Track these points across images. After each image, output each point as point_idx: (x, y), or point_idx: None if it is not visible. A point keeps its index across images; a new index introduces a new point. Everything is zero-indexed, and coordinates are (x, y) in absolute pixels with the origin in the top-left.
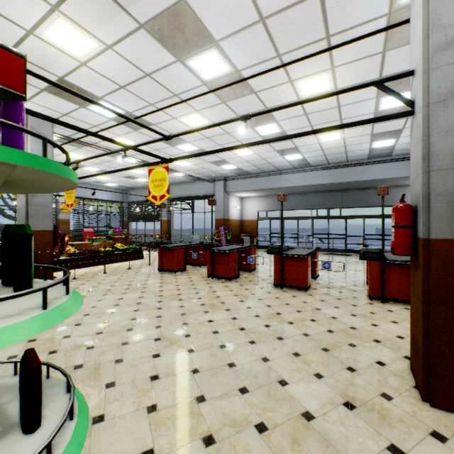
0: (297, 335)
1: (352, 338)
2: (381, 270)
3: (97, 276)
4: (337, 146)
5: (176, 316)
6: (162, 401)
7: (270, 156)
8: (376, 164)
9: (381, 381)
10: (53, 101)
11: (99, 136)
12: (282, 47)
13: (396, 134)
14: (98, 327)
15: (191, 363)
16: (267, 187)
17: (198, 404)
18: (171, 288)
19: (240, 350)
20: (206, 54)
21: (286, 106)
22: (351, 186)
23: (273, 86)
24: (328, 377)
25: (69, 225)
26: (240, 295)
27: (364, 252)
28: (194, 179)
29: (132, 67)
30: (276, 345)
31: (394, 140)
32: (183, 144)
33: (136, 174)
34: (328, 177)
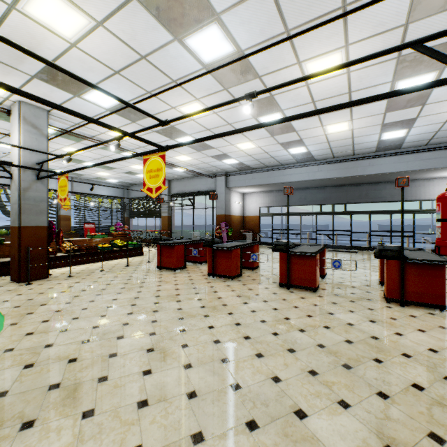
0: (311, 346)
1: (377, 351)
2: (400, 270)
3: (94, 273)
4: (344, 138)
5: (173, 321)
6: (149, 440)
7: (273, 149)
8: (384, 157)
9: (424, 414)
10: (45, 90)
11: (83, 116)
12: (291, 21)
13: (409, 124)
14: (85, 333)
15: (188, 383)
16: (270, 182)
17: (195, 446)
18: (169, 287)
19: (245, 365)
20: (206, 30)
21: (299, 79)
22: (357, 180)
23: (279, 69)
24: (355, 406)
25: (70, 222)
26: (244, 296)
27: (381, 250)
28: (195, 175)
29: (126, 48)
30: (287, 359)
31: (406, 131)
32: (183, 137)
33: (136, 170)
34: (333, 171)
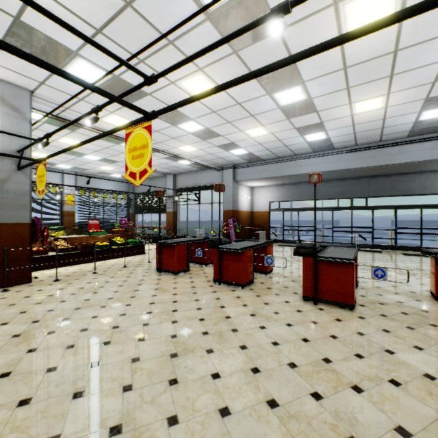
0: (385, 432)
1: None
2: None
3: (84, 277)
4: (373, 119)
5: (161, 360)
6: None
7: (288, 136)
8: (418, 142)
9: None
10: (21, 62)
11: None
12: None
13: None
14: (31, 384)
15: None
16: (282, 174)
17: None
18: (166, 299)
19: None
20: None
21: None
22: (381, 171)
23: (307, 16)
24: None
25: (74, 217)
26: (259, 315)
27: None
28: (201, 168)
29: None
30: None
31: None
32: (186, 122)
33: None
34: (355, 161)
